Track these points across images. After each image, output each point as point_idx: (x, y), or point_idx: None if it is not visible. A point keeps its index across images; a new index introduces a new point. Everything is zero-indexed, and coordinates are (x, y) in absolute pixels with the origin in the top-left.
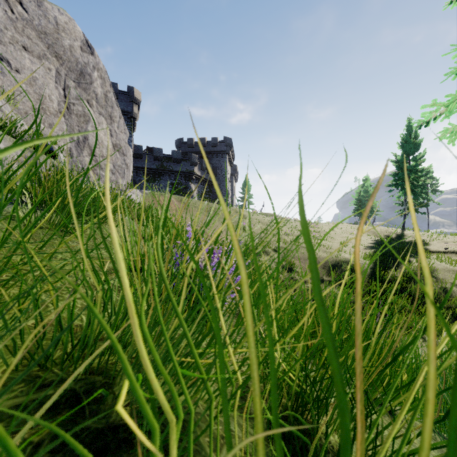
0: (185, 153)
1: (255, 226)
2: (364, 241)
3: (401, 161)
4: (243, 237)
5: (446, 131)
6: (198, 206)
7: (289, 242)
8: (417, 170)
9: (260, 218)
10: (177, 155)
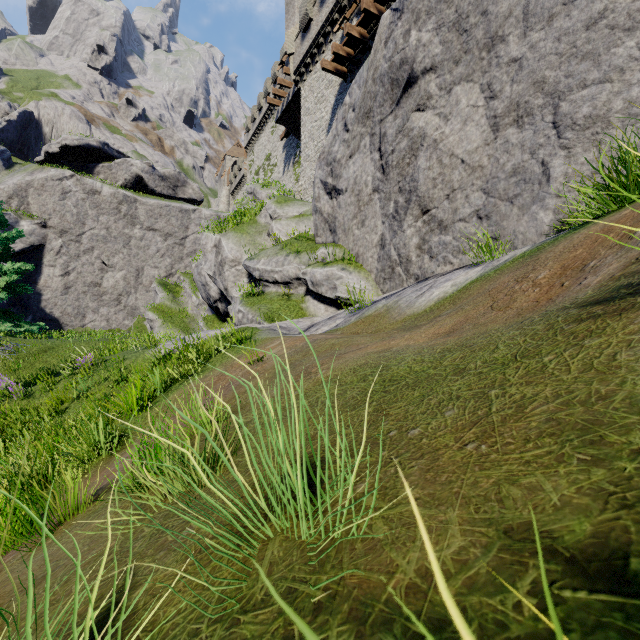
0: None
1: None
2: None
3: None
4: None
5: None
6: None
7: None
8: None
9: None
10: None
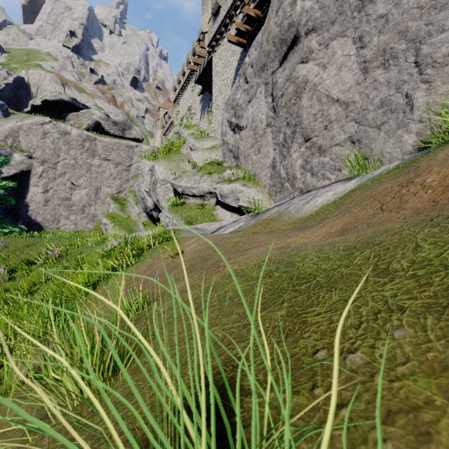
0: None
1: None
2: None
3: None
4: None
5: None
6: None
7: None
8: None
9: None
10: None
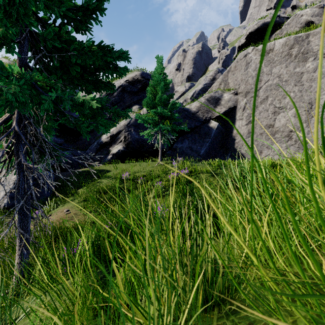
0: None
1: None
2: None
3: None
4: None
5: None
6: None
7: None
8: None
9: None
10: None
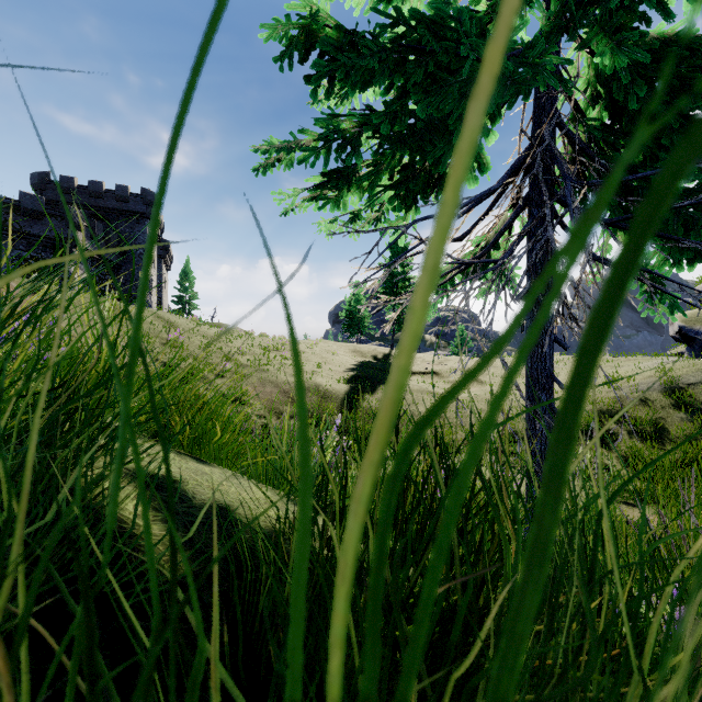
0: (55, 203)
1: (192, 339)
2: (347, 363)
3: (390, 265)
4: (165, 356)
5: (321, 224)
6: (77, 301)
7: (245, 364)
8: (405, 278)
9: (202, 329)
10: (34, 203)
